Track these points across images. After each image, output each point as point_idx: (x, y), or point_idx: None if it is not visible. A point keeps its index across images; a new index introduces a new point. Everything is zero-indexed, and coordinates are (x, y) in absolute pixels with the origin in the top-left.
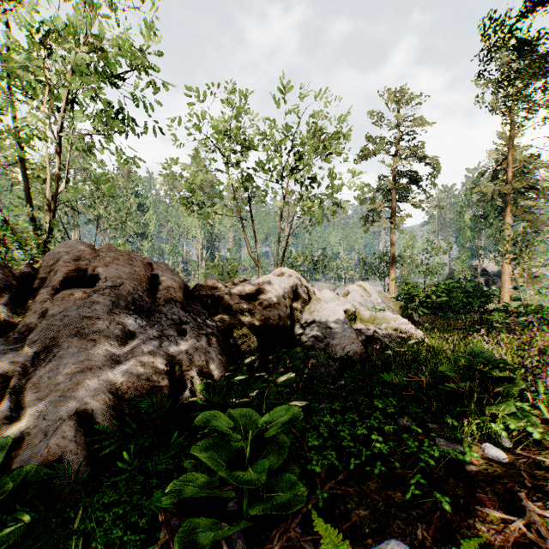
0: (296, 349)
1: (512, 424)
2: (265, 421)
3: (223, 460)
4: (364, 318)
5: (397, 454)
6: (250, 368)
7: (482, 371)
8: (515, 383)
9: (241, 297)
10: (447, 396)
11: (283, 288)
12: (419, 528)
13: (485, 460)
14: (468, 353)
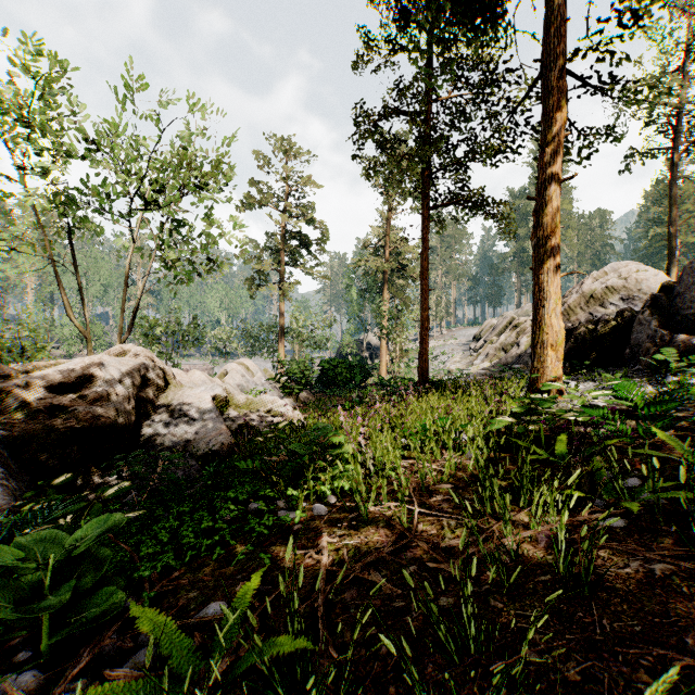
0: (137, 452)
1: (337, 483)
2: (75, 538)
3: (9, 601)
4: (240, 404)
5: (241, 536)
6: (67, 491)
7: (321, 444)
8: (345, 449)
9: (49, 389)
10: (296, 472)
11: (125, 373)
12: (239, 586)
13: (312, 517)
14: (314, 429)
